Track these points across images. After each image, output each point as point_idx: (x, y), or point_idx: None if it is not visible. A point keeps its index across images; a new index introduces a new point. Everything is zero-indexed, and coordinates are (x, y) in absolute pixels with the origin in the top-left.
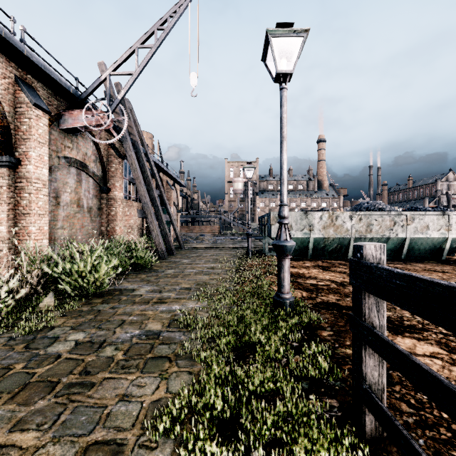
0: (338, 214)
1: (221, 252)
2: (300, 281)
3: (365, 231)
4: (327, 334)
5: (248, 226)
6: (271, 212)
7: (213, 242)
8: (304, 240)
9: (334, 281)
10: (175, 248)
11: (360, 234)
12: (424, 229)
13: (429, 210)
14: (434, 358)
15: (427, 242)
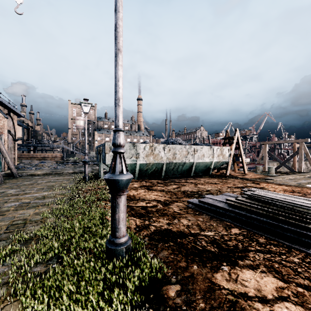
0: (156, 146)
1: (60, 178)
2: (132, 204)
3: (172, 158)
4: (175, 292)
5: (85, 155)
6: (105, 143)
7: (54, 168)
8: (132, 165)
9: (159, 200)
10: (6, 176)
11: (169, 160)
12: (202, 157)
13: (203, 145)
14: (285, 302)
15: (203, 164)
